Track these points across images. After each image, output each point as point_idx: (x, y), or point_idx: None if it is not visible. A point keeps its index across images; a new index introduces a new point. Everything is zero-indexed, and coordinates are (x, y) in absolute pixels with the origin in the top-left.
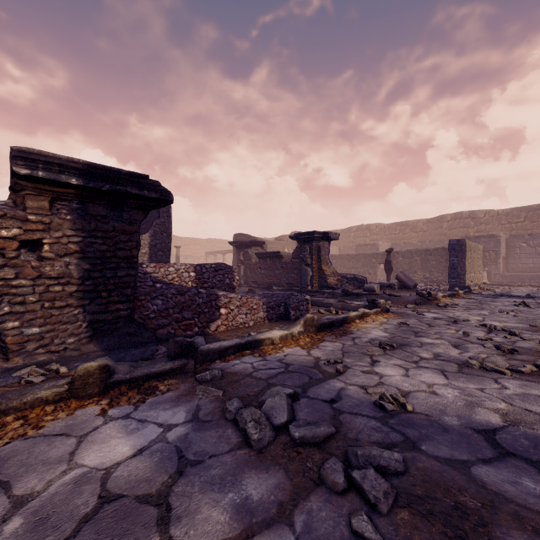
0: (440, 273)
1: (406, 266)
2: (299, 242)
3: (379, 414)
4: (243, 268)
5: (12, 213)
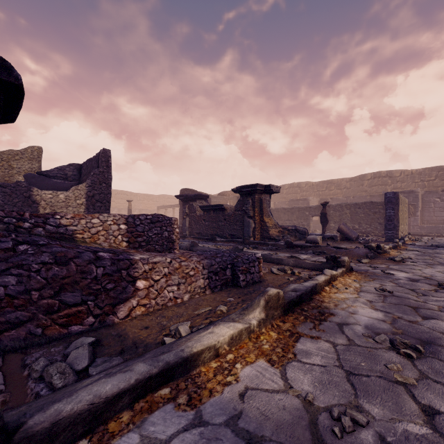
0: (368, 225)
1: (336, 218)
2: (241, 195)
3: None
4: (188, 220)
5: None
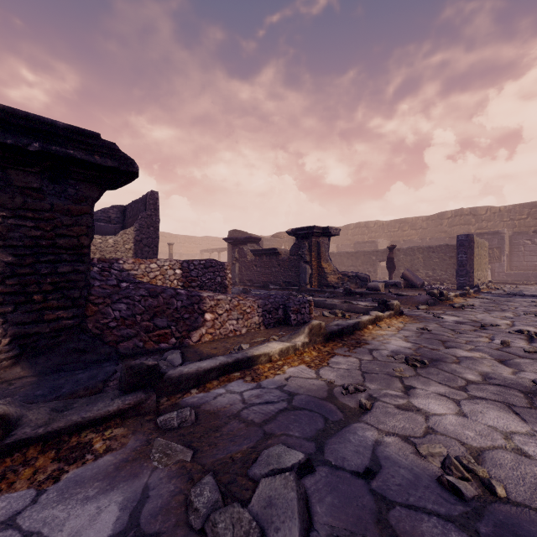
0: (444, 271)
1: (407, 263)
2: (297, 238)
3: (455, 508)
4: (238, 266)
5: None
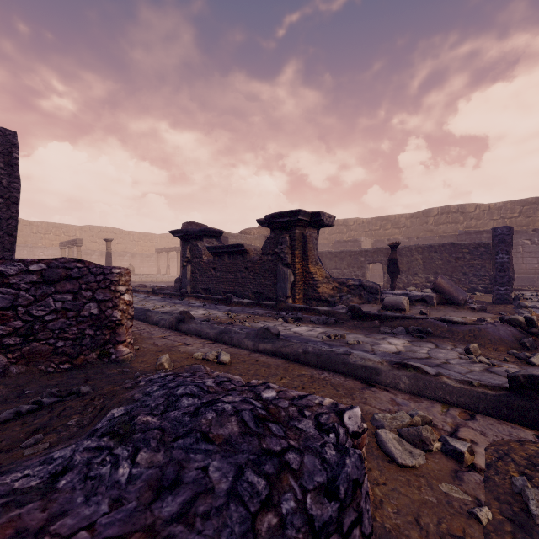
0: (449, 276)
1: (403, 266)
2: (272, 230)
3: None
4: (190, 269)
5: None
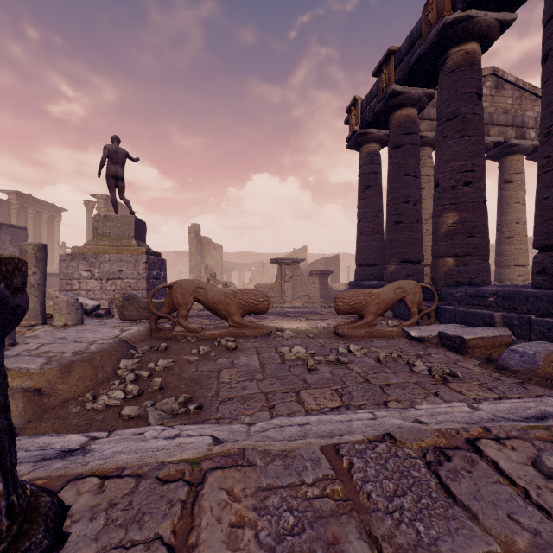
0: None
1: None
2: None
3: None
4: None
5: (311, 278)
